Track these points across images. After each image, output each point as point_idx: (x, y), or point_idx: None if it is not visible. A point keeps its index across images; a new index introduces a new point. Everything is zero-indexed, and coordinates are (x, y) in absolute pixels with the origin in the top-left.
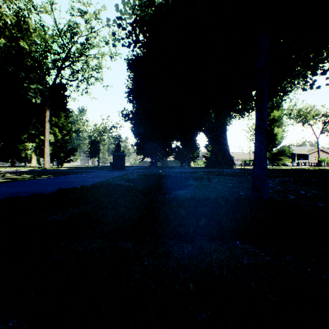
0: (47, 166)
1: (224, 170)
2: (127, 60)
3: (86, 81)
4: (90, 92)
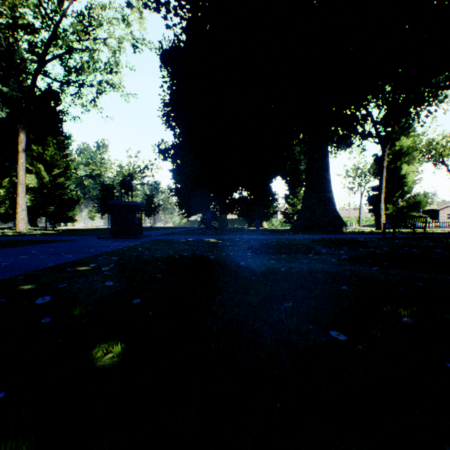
0: (21, 228)
1: (357, 239)
2: (160, 48)
3: (91, 86)
4: (101, 107)
